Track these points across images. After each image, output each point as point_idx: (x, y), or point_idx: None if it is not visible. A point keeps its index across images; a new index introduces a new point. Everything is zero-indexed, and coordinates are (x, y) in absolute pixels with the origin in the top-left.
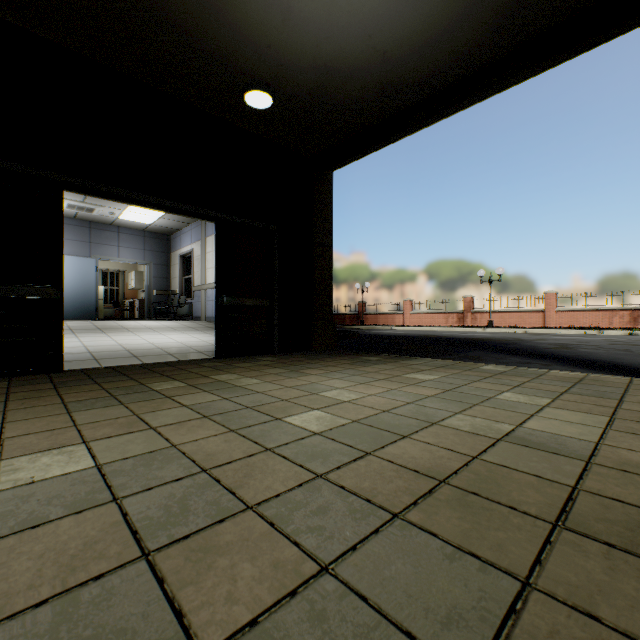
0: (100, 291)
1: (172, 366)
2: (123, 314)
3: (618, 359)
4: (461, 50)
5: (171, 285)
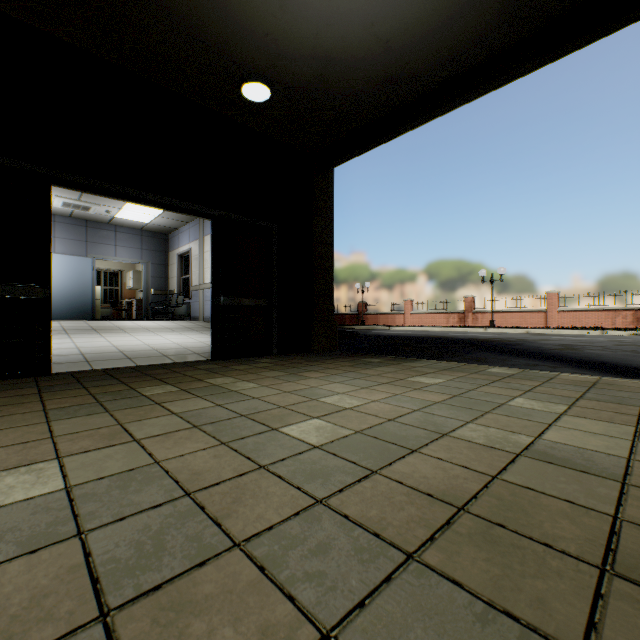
0: (97, 291)
1: (166, 368)
2: (121, 314)
3: (628, 361)
4: (467, 39)
5: (169, 285)
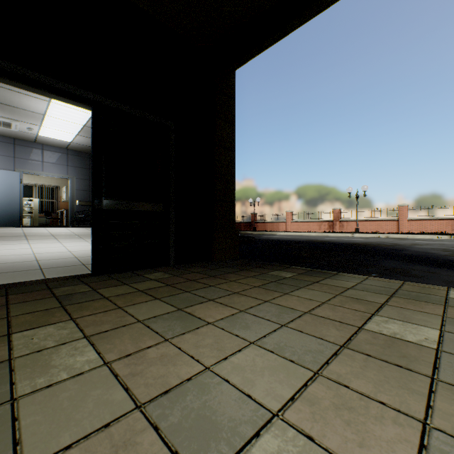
0: (35, 202)
1: (5, 295)
2: (57, 222)
3: None
4: None
5: None
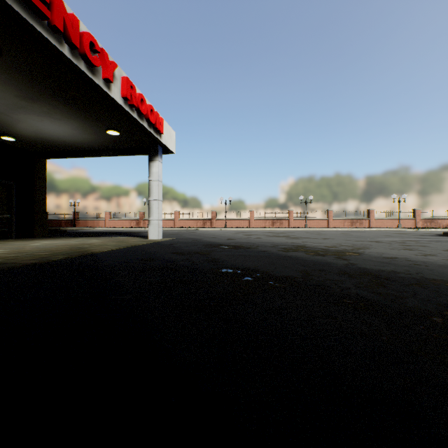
0: None
1: None
2: None
3: None
4: (92, 146)
5: None
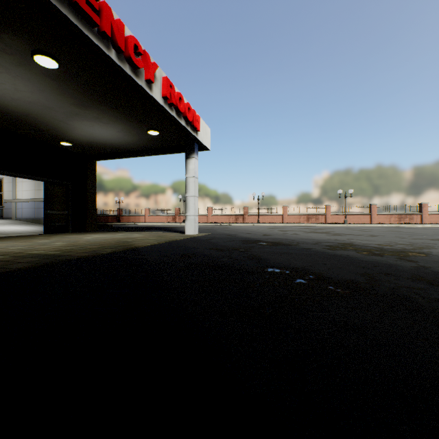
0: None
1: (30, 235)
2: None
3: None
4: (134, 147)
5: None
